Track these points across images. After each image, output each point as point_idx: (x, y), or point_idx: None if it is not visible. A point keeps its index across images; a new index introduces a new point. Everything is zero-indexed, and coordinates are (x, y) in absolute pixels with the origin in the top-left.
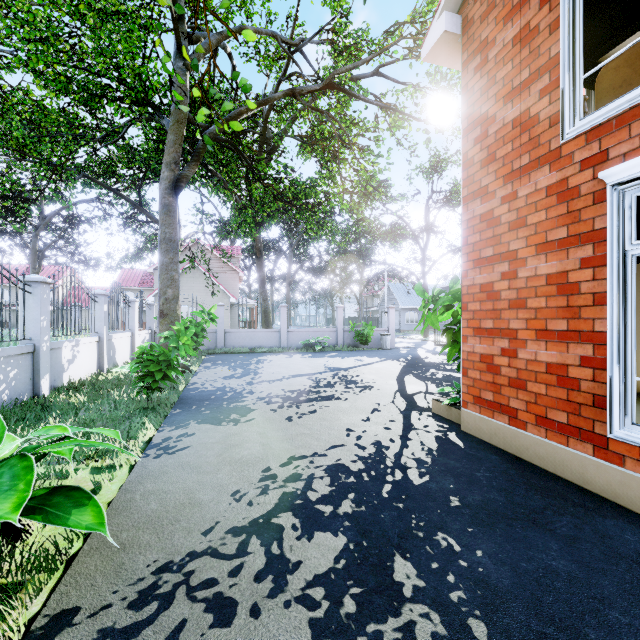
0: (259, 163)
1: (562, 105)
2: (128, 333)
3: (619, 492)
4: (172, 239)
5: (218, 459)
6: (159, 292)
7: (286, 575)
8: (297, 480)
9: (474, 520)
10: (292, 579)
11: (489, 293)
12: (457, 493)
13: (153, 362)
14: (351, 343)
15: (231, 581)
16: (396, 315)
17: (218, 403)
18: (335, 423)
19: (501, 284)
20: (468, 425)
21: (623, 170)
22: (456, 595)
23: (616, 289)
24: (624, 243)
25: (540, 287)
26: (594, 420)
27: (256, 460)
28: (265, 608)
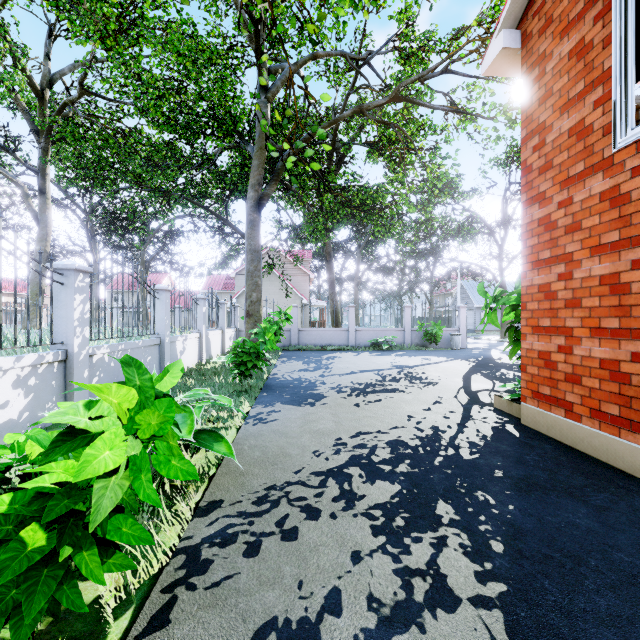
0: (329, 175)
1: (614, 116)
2: (219, 331)
3: None
4: (256, 250)
5: (300, 429)
6: (246, 296)
7: (354, 501)
8: (363, 448)
9: (513, 487)
10: (359, 503)
11: (546, 293)
12: (502, 468)
13: (245, 354)
14: (419, 343)
15: (316, 499)
16: (470, 315)
17: (296, 390)
18: (398, 410)
19: (558, 285)
20: (527, 418)
21: None
22: (484, 527)
23: None
24: None
25: (594, 287)
26: None
27: (330, 432)
28: (340, 515)
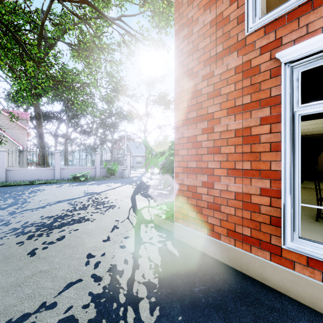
0: (32, 48)
1: (247, 7)
2: None
3: (290, 288)
4: None
5: None
6: None
7: None
8: None
9: None
10: None
11: (194, 143)
12: None
13: None
14: (105, 175)
15: None
16: (131, 159)
17: None
18: (78, 249)
19: (202, 136)
20: (179, 234)
21: (295, 50)
22: None
23: (289, 139)
24: (293, 106)
25: (230, 138)
26: (271, 234)
27: None
28: None
